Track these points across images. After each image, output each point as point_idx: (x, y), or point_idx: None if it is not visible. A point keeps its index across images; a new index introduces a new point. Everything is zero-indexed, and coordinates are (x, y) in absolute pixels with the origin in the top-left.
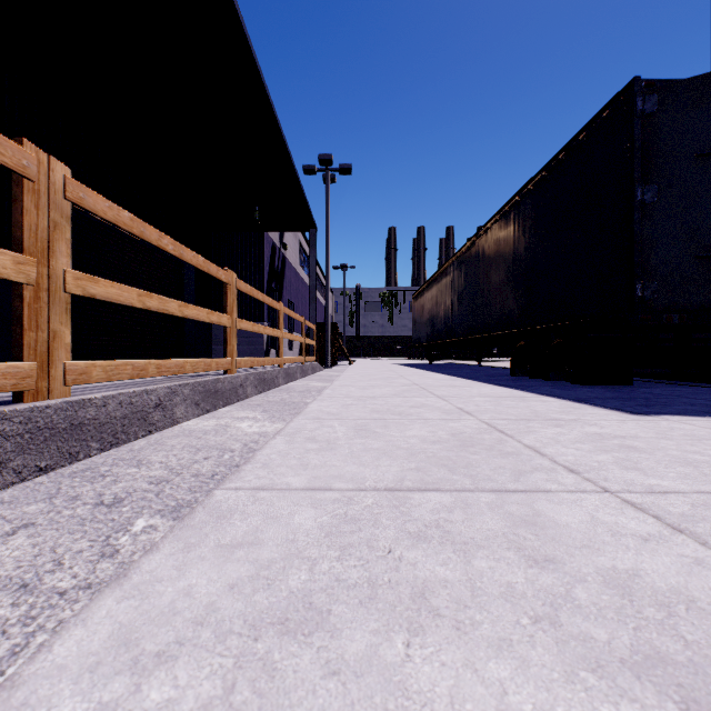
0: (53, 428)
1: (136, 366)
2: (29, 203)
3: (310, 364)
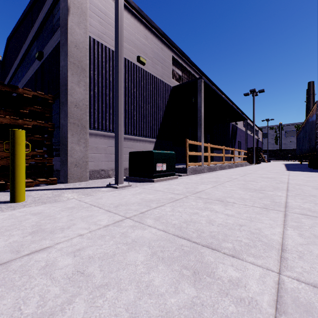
0: (209, 168)
1: (213, 163)
2: (208, 148)
3: (244, 163)
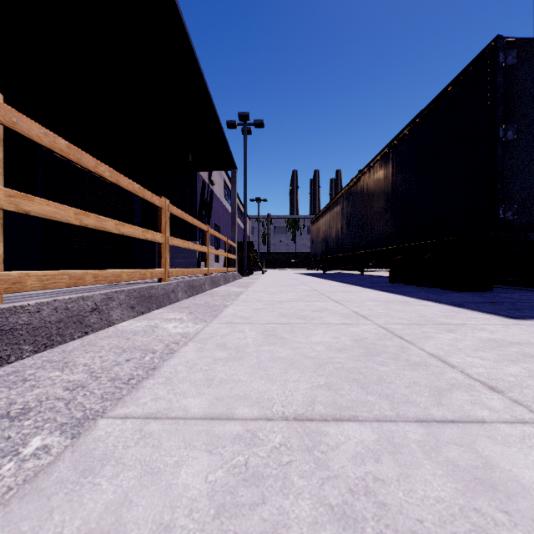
0: None
1: (72, 275)
2: None
3: (231, 274)
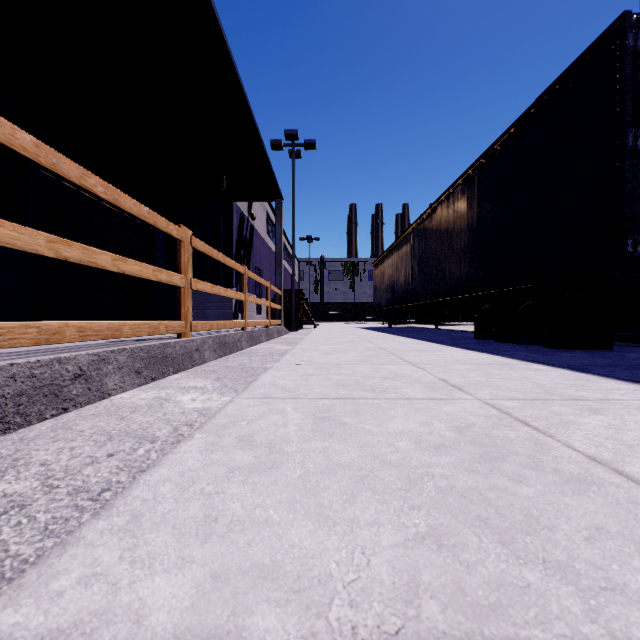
0: None
1: (44, 328)
2: None
3: (276, 328)
